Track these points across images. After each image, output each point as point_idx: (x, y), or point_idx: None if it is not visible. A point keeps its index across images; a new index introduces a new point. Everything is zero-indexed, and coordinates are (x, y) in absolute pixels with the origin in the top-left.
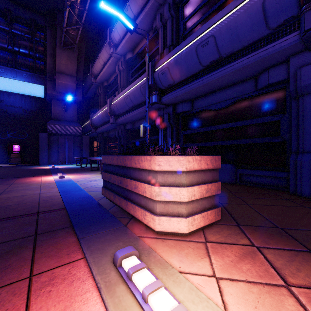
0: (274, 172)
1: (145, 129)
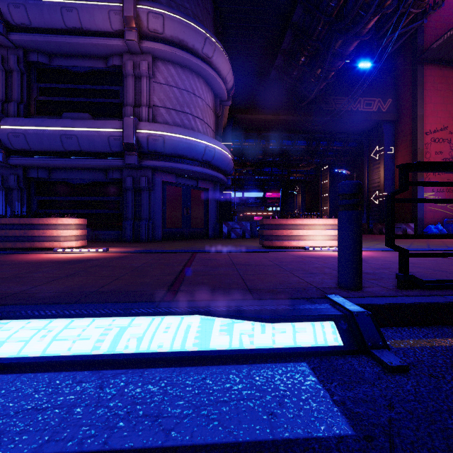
0: (116, 231)
1: None
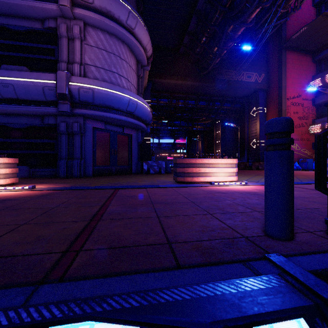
0: (52, 168)
1: None
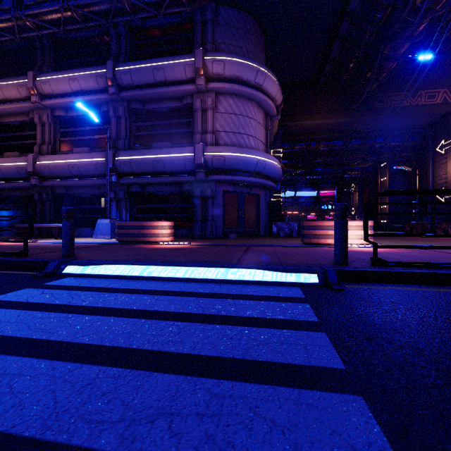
0: (188, 230)
1: (106, 201)
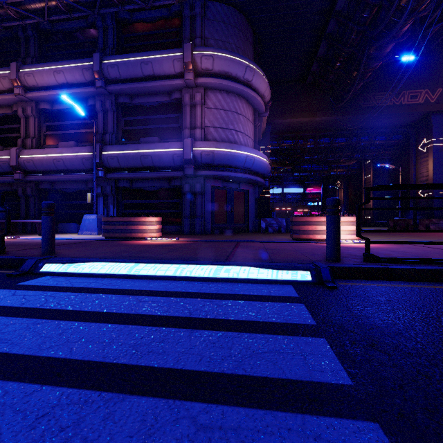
0: (177, 226)
1: (92, 196)
